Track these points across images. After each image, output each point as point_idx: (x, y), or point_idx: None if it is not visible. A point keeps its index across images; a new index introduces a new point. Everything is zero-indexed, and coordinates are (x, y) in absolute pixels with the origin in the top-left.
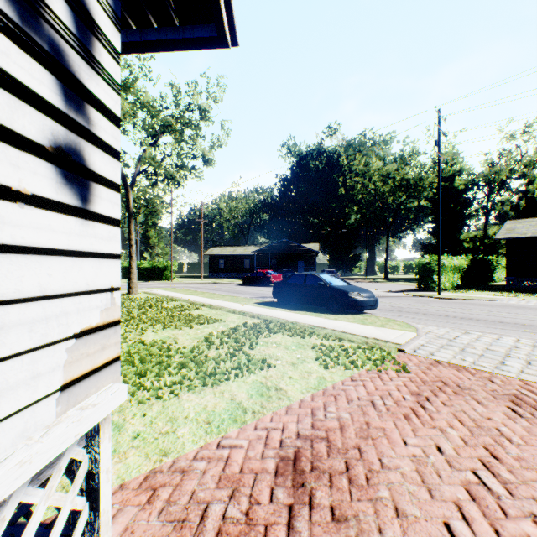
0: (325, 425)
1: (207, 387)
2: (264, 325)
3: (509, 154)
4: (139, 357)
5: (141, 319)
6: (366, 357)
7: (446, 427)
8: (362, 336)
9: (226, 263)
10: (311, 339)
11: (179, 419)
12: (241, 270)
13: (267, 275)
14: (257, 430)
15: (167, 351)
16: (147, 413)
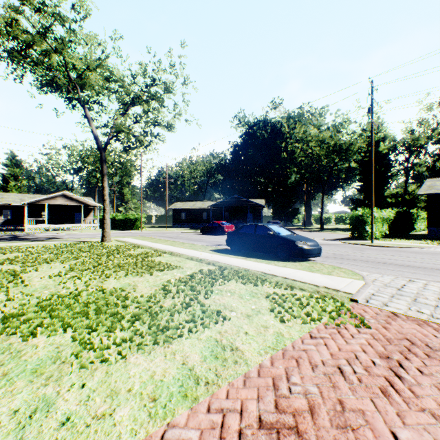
0: (291, 406)
1: (158, 345)
2: (219, 272)
3: (427, 123)
4: (96, 306)
5: (107, 265)
6: (321, 309)
7: (438, 410)
8: (312, 284)
9: (187, 215)
10: (264, 287)
11: (121, 392)
12: (199, 221)
13: (221, 225)
14: (210, 414)
15: (124, 301)
16: (86, 383)
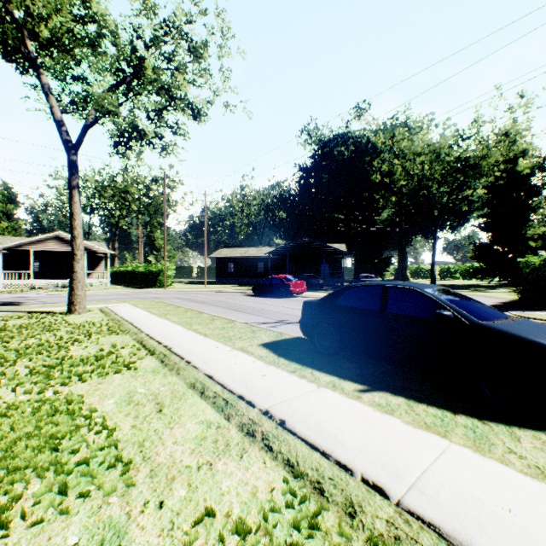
0: None
1: None
2: None
3: None
4: None
5: None
6: None
7: None
8: None
9: (236, 266)
10: None
11: None
12: (253, 275)
13: (285, 282)
14: None
15: None
16: None
